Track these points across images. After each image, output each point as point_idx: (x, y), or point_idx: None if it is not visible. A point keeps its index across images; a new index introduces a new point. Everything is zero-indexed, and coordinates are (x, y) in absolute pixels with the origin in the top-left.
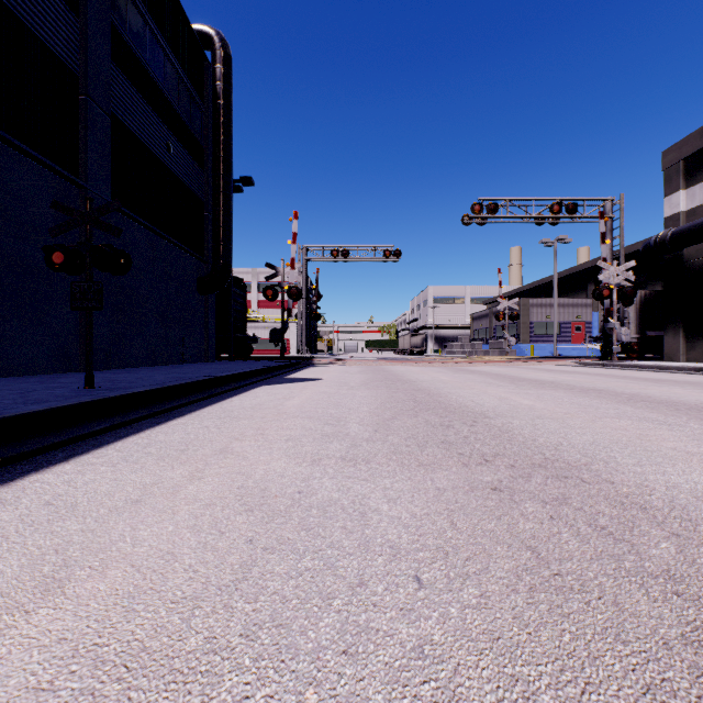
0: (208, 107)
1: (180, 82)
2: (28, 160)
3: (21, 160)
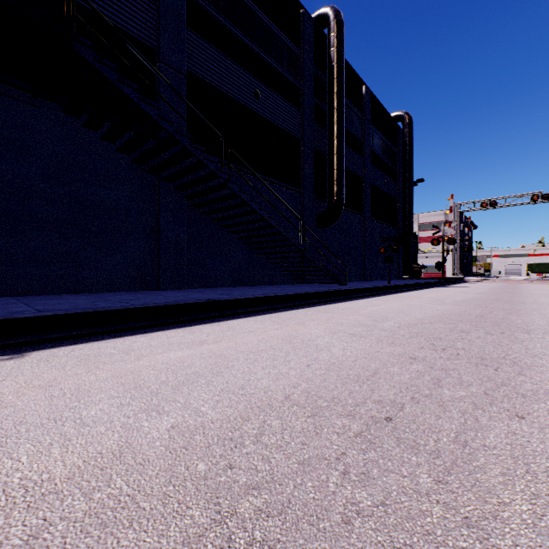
0: (399, 150)
1: (388, 148)
2: (354, 214)
3: (353, 215)
